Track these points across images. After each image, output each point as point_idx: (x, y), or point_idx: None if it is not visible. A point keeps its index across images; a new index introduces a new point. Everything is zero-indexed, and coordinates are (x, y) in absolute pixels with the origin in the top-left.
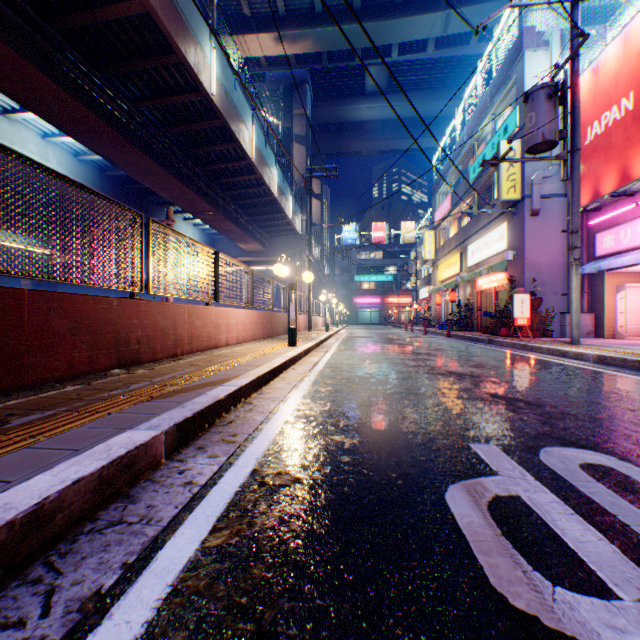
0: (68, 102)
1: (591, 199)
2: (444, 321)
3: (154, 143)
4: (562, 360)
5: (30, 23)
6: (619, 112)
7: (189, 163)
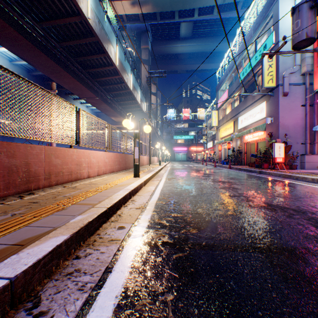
0: None
1: None
2: (223, 159)
3: (54, 51)
4: None
5: None
6: None
7: (79, 67)
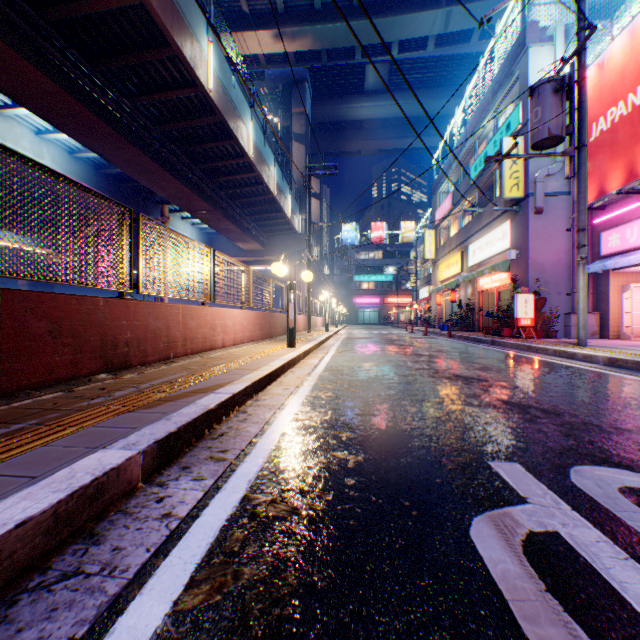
0: (60, 96)
1: (596, 197)
2: (445, 321)
3: (150, 140)
4: (571, 362)
5: (20, 14)
6: (626, 108)
7: (186, 161)
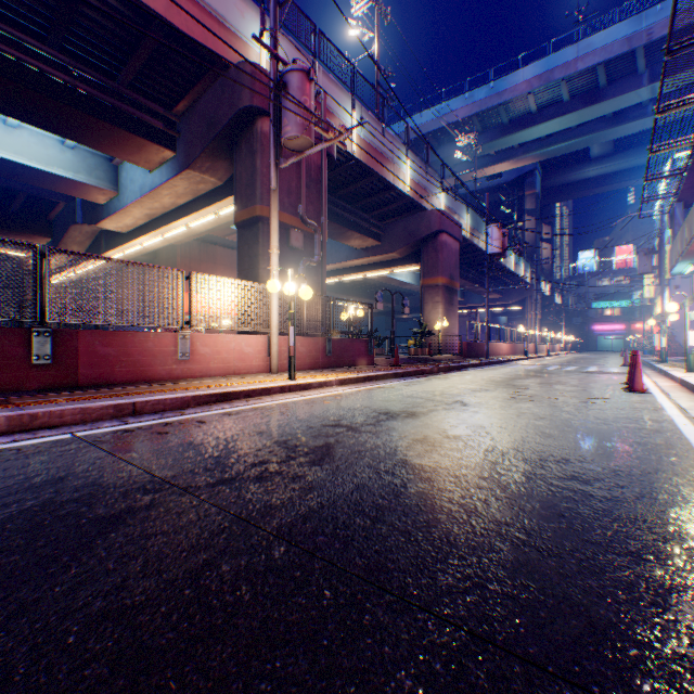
0: None
1: None
2: None
3: None
4: None
5: None
6: None
7: (466, 269)
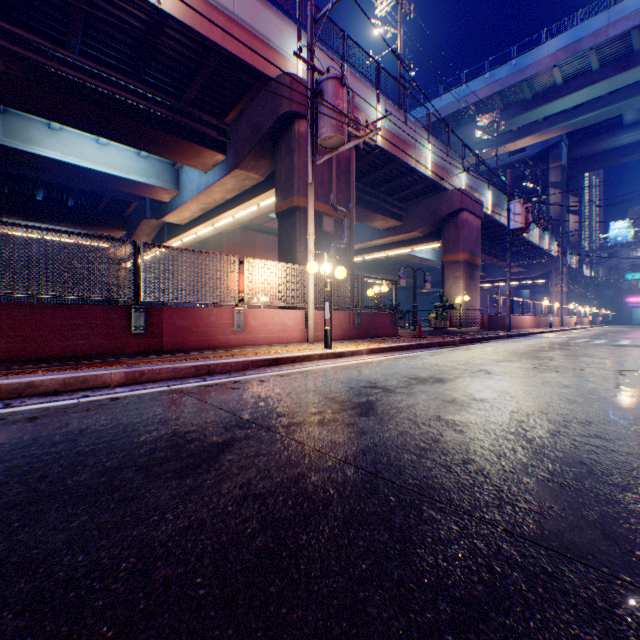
0: None
1: None
2: None
3: None
4: None
5: None
6: None
7: (487, 244)
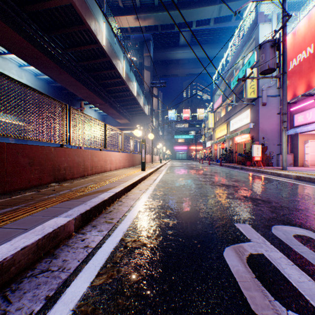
0: (31, 49)
1: (292, 97)
2: (218, 158)
3: (74, 69)
4: (278, 178)
5: (12, 9)
6: (306, 54)
7: (92, 80)
